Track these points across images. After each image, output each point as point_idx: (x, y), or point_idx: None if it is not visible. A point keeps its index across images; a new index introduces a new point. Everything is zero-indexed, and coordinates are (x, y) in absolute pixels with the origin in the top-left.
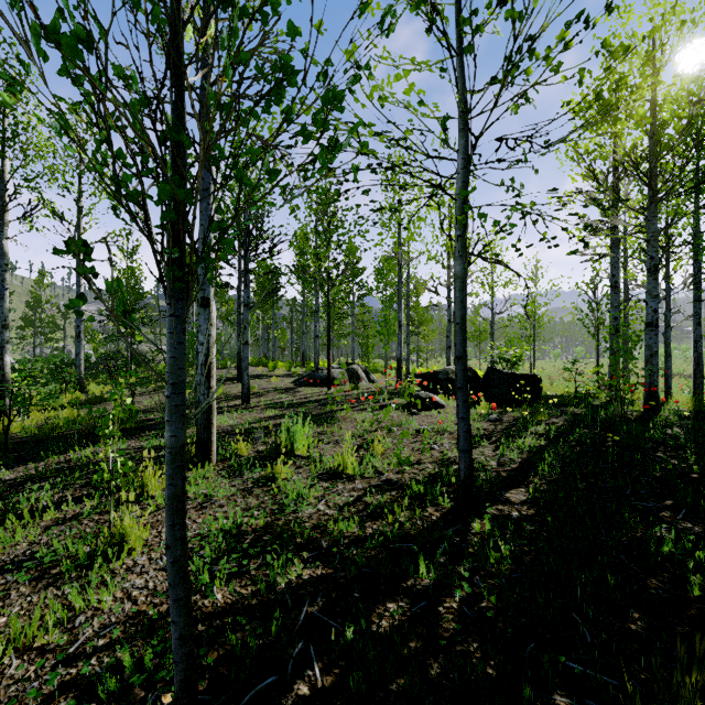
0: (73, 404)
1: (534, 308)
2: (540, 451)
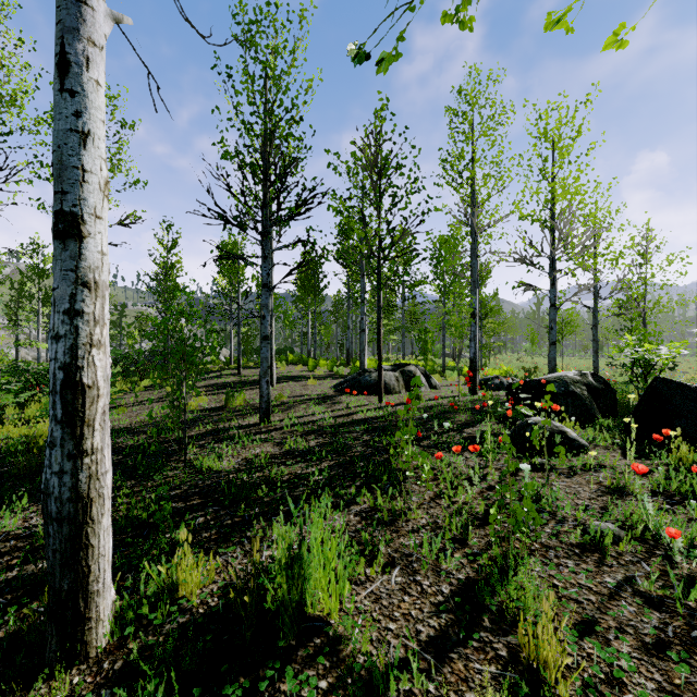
0: None
1: (645, 293)
2: None
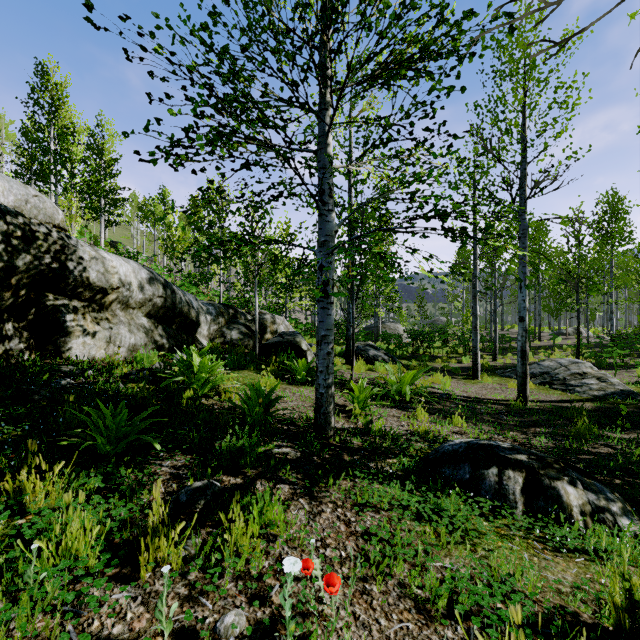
0: None
1: None
2: None
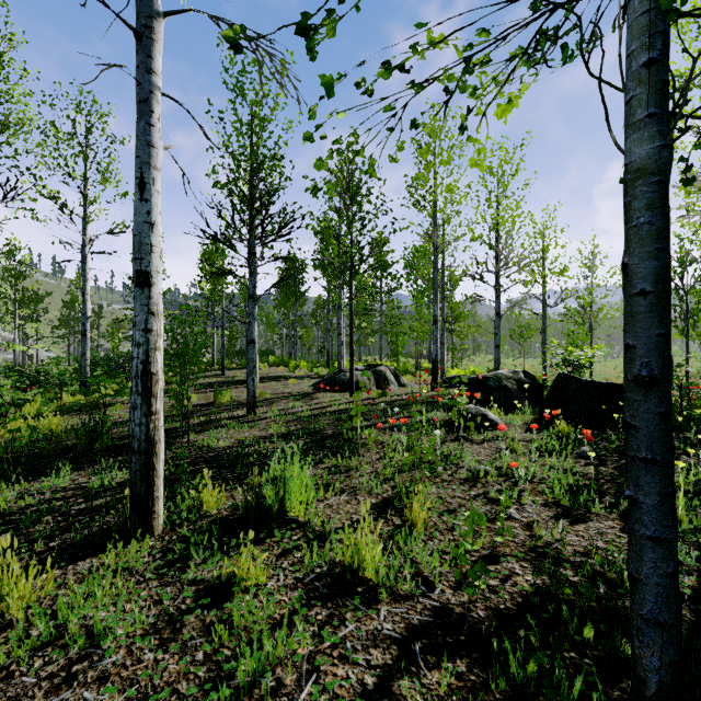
0: (64, 411)
1: (591, 301)
2: None
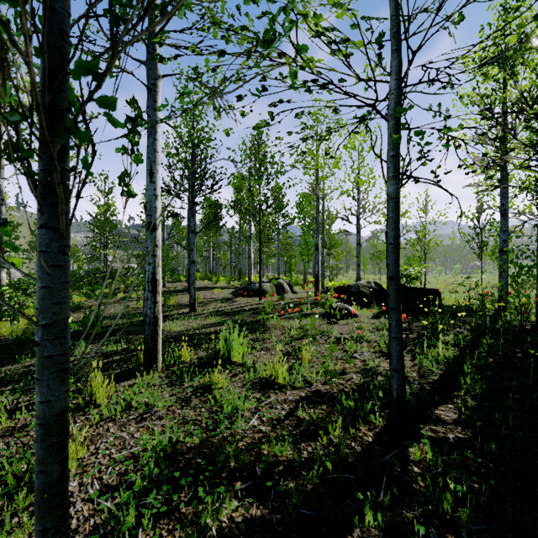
0: None
1: (425, 234)
2: (455, 362)
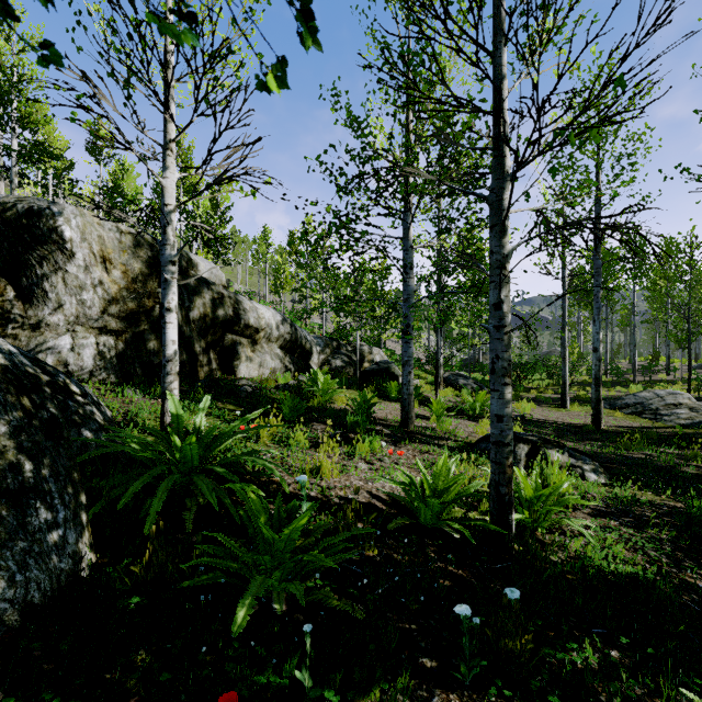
0: None
1: None
2: None
